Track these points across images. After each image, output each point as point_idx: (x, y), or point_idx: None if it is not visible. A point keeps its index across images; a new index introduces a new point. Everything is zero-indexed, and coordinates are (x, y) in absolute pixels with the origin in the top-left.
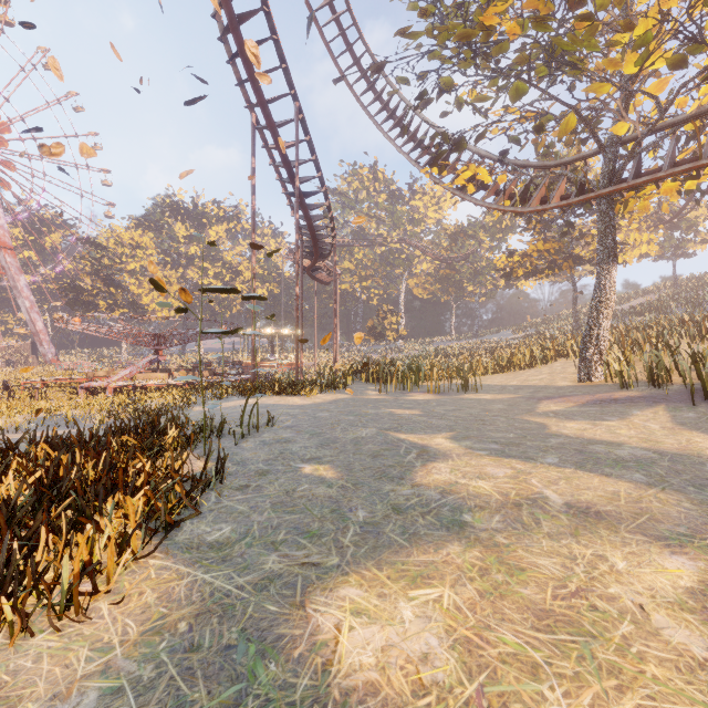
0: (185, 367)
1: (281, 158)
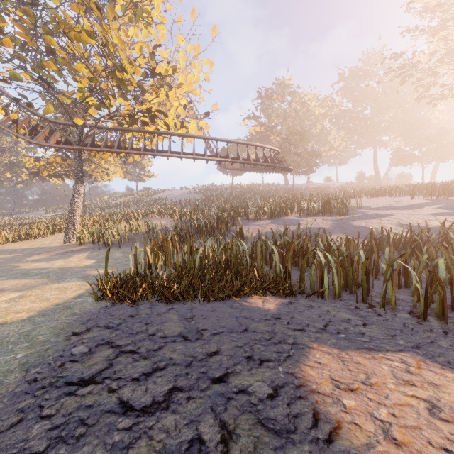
0: None
1: None
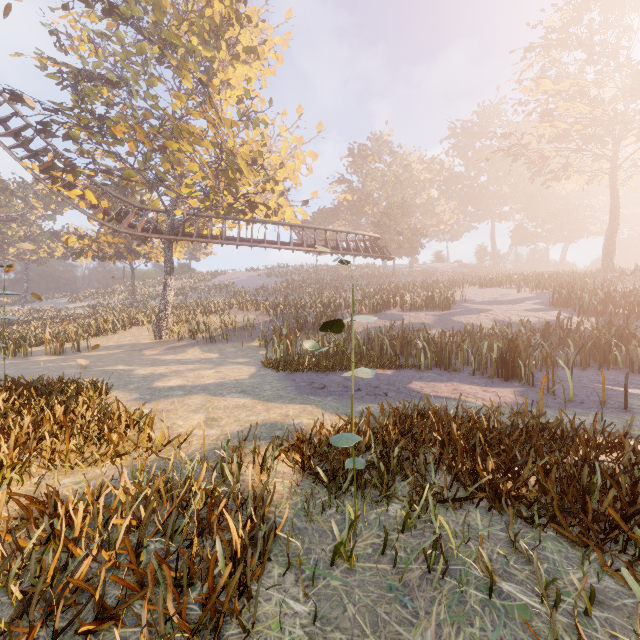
0: None
1: None
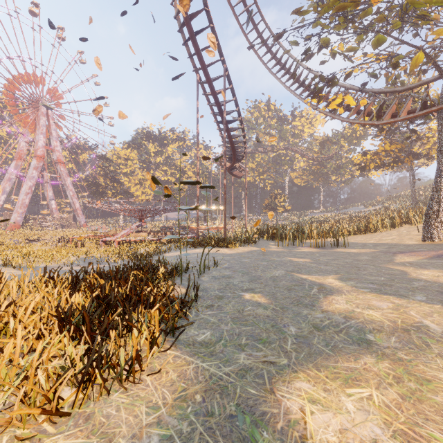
0: (154, 229)
1: (214, 100)
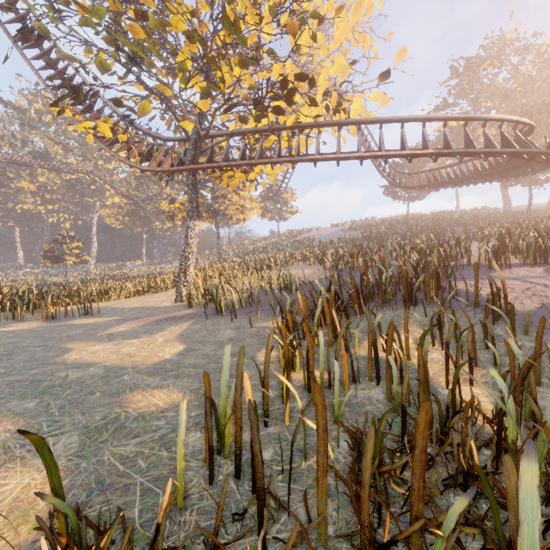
0: None
1: None
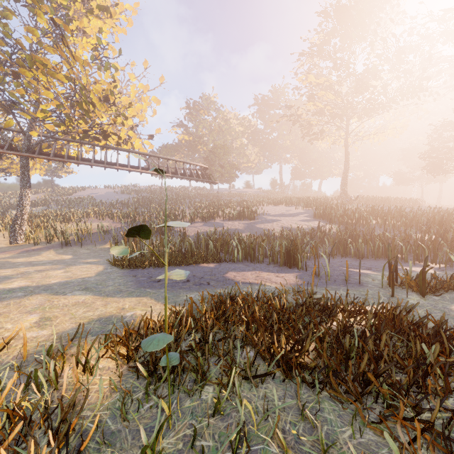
0: None
1: None
